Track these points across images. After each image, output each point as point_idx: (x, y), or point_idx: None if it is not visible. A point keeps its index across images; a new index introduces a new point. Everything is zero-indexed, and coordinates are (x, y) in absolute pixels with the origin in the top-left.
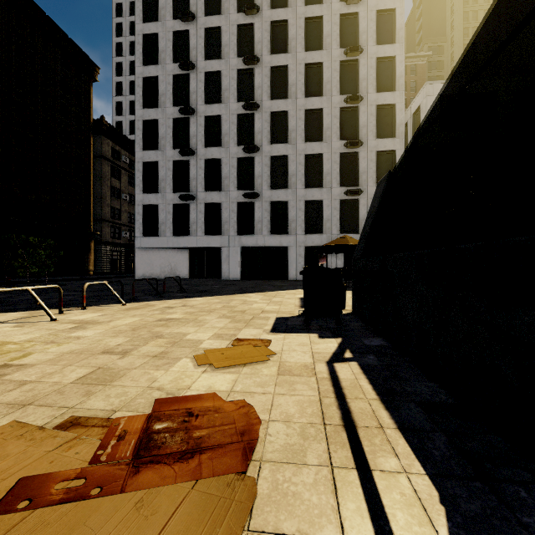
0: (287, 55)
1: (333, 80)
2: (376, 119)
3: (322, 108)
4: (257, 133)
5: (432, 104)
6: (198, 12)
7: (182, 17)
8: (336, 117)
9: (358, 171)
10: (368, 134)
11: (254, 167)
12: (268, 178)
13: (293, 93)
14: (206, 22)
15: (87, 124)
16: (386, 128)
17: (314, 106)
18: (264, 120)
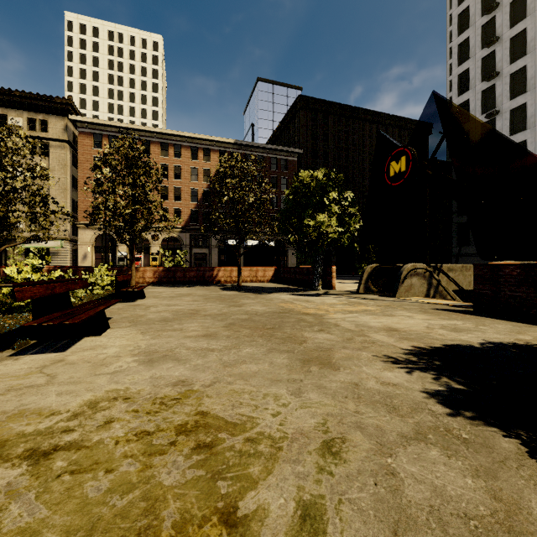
0: None
1: None
2: None
3: None
4: None
5: None
6: (503, 65)
7: (487, 80)
8: None
9: None
10: None
11: None
12: None
13: None
14: (511, 69)
15: None
16: None
17: None
18: None
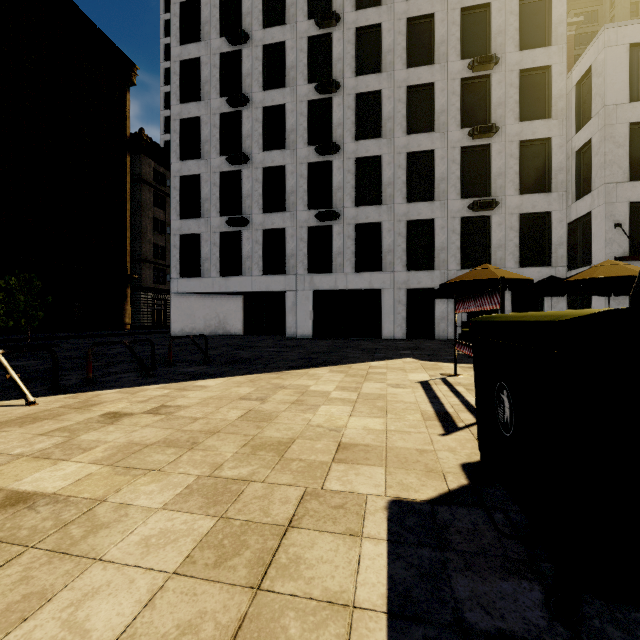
0: (381, 9)
1: (451, 38)
2: (519, 92)
3: (433, 82)
4: (335, 126)
5: (615, 60)
6: None
7: None
8: (455, 93)
9: (489, 174)
10: (506, 115)
11: (332, 175)
12: (352, 190)
13: (390, 63)
14: None
15: (122, 139)
16: (535, 105)
17: (421, 80)
18: (346, 107)
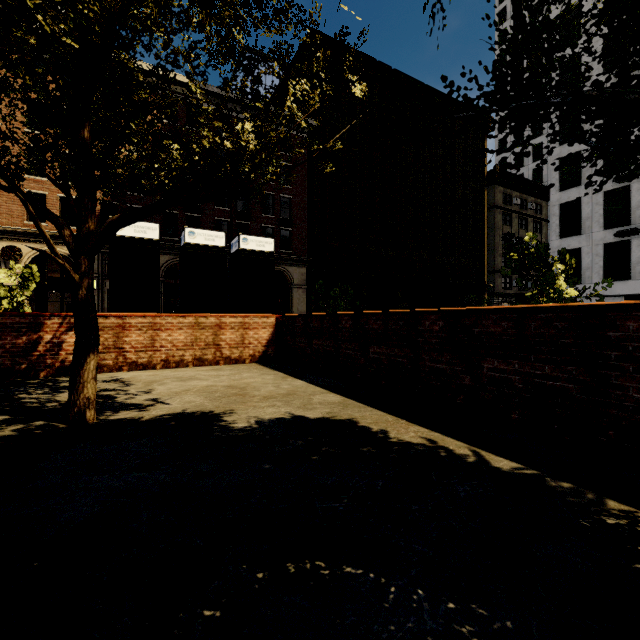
0: None
1: None
2: None
3: None
4: None
5: None
6: None
7: None
8: None
9: None
10: None
11: None
12: None
13: None
14: None
15: (481, 180)
16: None
17: None
18: None
